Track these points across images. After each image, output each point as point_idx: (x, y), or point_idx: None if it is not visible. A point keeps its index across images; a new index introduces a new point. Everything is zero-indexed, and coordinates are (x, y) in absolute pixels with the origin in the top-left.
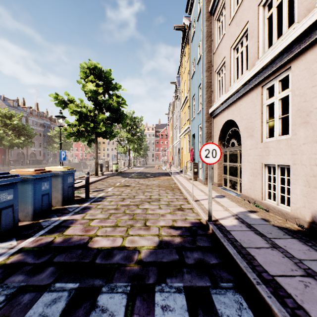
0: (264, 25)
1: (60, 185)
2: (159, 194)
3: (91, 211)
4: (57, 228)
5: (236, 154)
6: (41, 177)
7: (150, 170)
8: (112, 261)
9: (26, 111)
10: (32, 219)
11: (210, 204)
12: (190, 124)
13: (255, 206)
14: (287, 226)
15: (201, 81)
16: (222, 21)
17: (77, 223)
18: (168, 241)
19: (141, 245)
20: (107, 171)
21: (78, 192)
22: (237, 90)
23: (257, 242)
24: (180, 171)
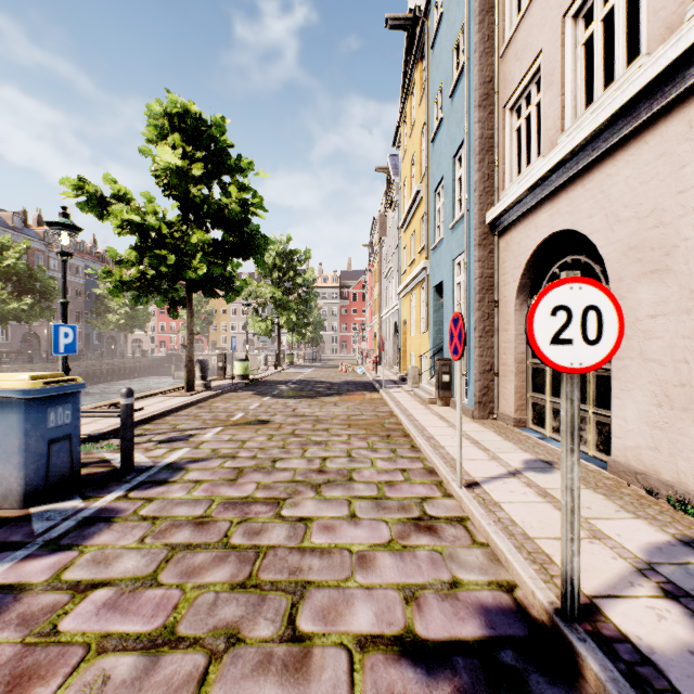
0: None
1: (16, 437)
2: (350, 455)
3: (108, 537)
4: None
5: None
6: None
7: (328, 374)
8: None
9: (45, 239)
10: None
11: (574, 547)
12: (429, 258)
13: (687, 515)
14: None
15: (464, 137)
16: None
17: (9, 617)
18: None
19: None
20: (222, 377)
21: (111, 446)
22: (600, 131)
23: None
24: (399, 377)
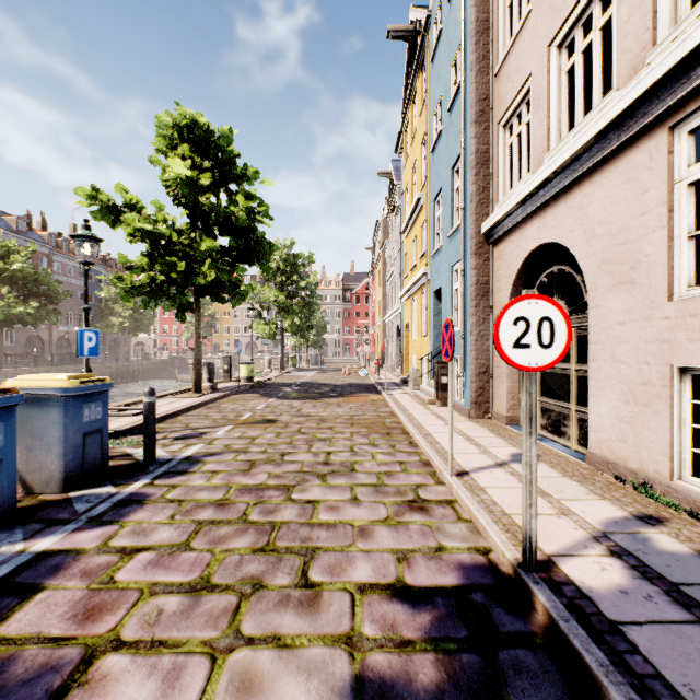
0: None
1: (57, 430)
2: (353, 450)
3: (143, 515)
4: None
5: None
6: None
7: (331, 377)
8: None
9: (49, 243)
10: None
11: (532, 511)
12: (430, 264)
13: (647, 497)
14: None
15: (460, 151)
16: None
17: (73, 571)
18: (388, 685)
19: None
20: (228, 380)
21: (131, 442)
22: (578, 155)
23: None
24: (401, 380)
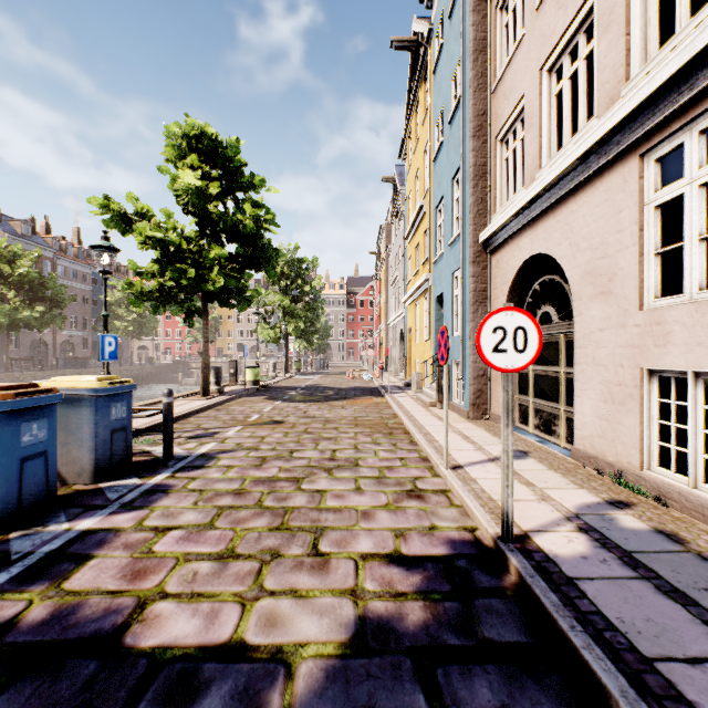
0: None
1: (88, 427)
2: (357, 447)
3: (169, 501)
4: (49, 564)
5: (554, 343)
6: (17, 407)
7: (336, 381)
8: None
9: (53, 247)
10: None
11: (509, 491)
12: (432, 271)
13: (621, 486)
14: None
15: (460, 164)
16: (514, 9)
17: (116, 545)
18: (384, 622)
19: (299, 638)
20: (234, 383)
21: (149, 440)
22: (564, 175)
23: (681, 634)
24: (404, 383)
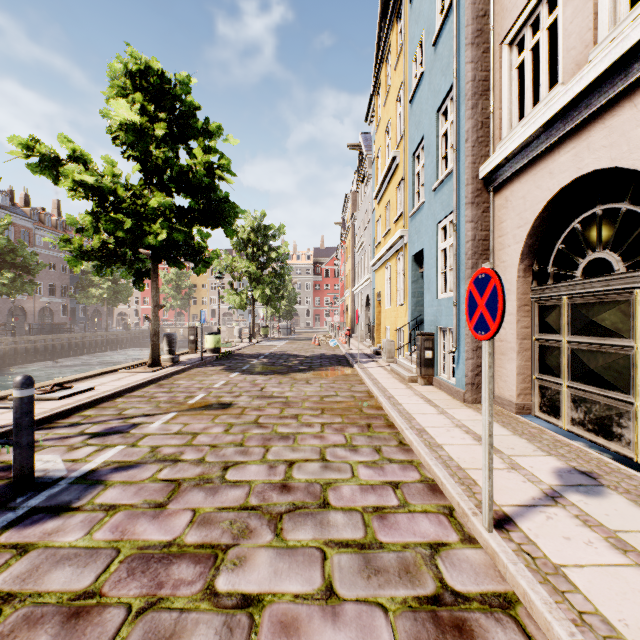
0: None
1: None
2: (324, 457)
3: None
4: None
5: (618, 303)
6: None
7: (301, 347)
8: None
9: (32, 217)
10: None
11: None
12: (407, 226)
13: None
14: None
15: (453, 81)
16: None
17: None
18: None
19: None
20: (194, 351)
21: None
22: None
23: None
24: (373, 351)
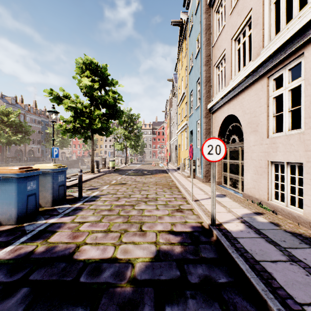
0: (270, 10)
1: (50, 184)
2: (156, 193)
3: (83, 213)
4: (41, 234)
5: (237, 151)
6: (26, 175)
7: (147, 167)
8: (99, 280)
9: (25, 109)
10: (15, 222)
11: (214, 207)
12: (188, 120)
13: (260, 207)
14: (300, 232)
15: (199, 76)
16: (221, 12)
17: (65, 227)
18: (166, 251)
19: (136, 256)
20: (104, 168)
21: (71, 190)
22: (240, 83)
23: (271, 254)
24: (177, 168)
